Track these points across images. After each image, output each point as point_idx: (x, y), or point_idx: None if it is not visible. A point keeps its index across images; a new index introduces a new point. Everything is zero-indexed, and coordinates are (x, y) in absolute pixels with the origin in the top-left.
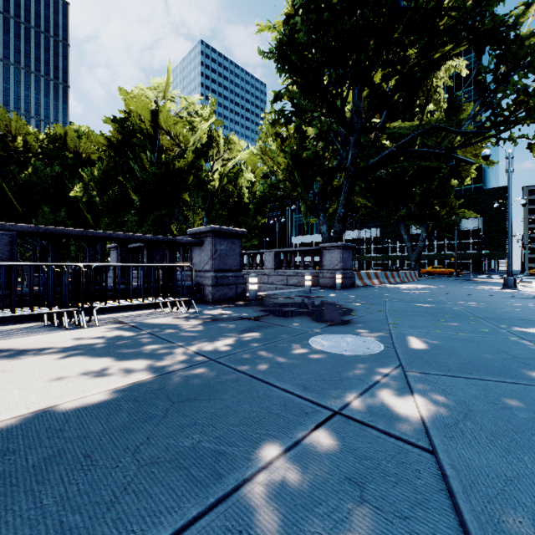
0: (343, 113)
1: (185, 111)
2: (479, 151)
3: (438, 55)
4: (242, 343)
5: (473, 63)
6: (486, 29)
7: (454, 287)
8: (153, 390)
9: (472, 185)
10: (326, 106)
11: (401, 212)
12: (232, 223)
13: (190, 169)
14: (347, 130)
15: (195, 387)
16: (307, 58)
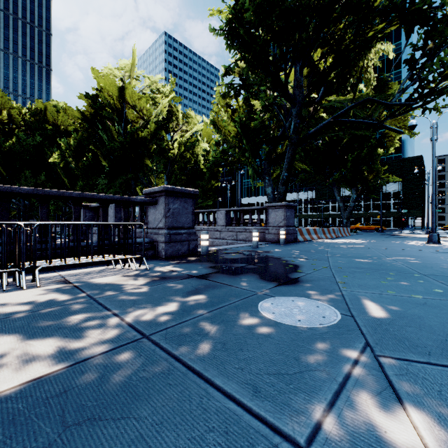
0: (287, 87)
1: (148, 88)
2: (402, 124)
3: (372, 34)
4: (184, 310)
5: (394, 52)
6: (415, 10)
7: (384, 241)
8: (48, 398)
9: (393, 155)
10: (271, 80)
11: (335, 177)
12: (190, 186)
13: (152, 138)
14: (290, 102)
15: (108, 390)
16: (254, 35)
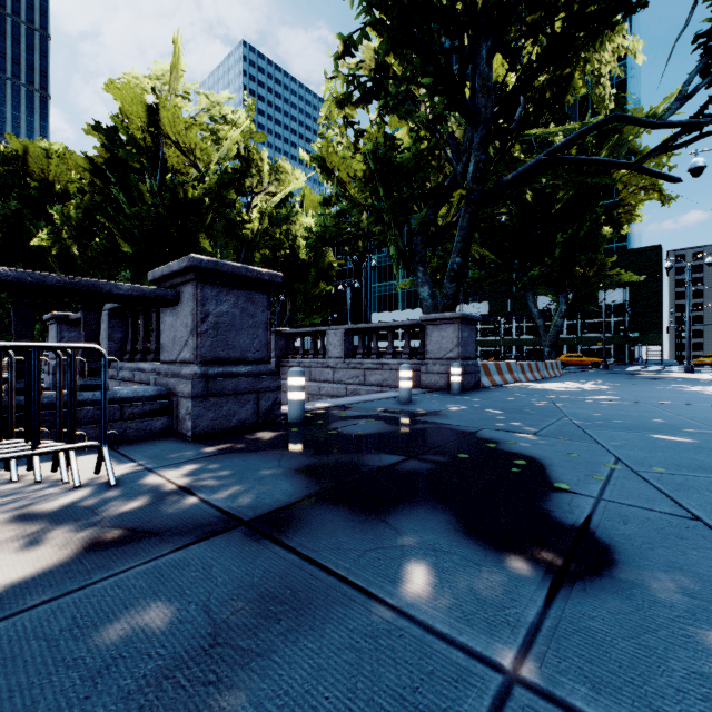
0: (463, 88)
1: (206, 114)
2: (649, 182)
3: None
4: None
5: (615, 78)
6: None
7: (640, 387)
8: None
9: (614, 244)
10: (434, 71)
11: (534, 273)
12: (284, 292)
13: (213, 203)
14: (468, 120)
15: None
16: None
